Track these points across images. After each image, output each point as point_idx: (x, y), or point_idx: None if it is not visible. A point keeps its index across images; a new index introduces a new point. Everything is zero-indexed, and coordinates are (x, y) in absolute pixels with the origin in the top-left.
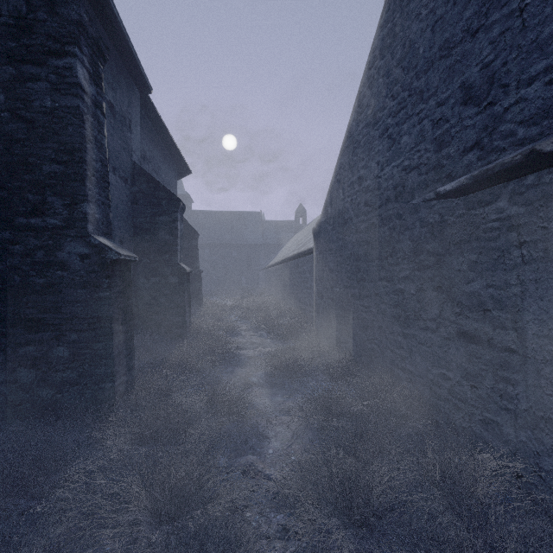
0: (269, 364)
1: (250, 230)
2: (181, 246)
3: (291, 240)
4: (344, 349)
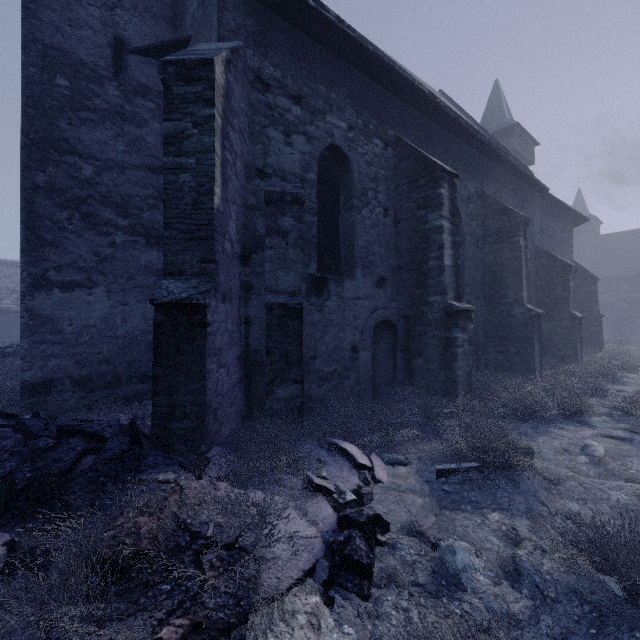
0: None
1: None
2: (572, 298)
3: None
4: None
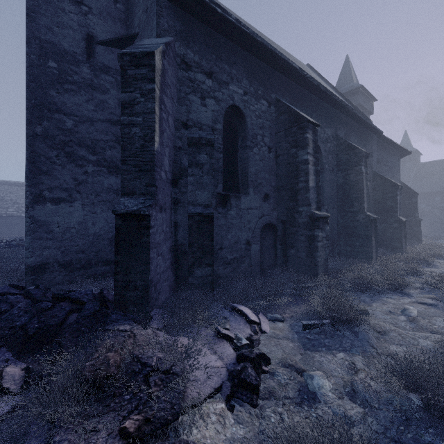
0: None
1: None
2: (399, 208)
3: None
4: None
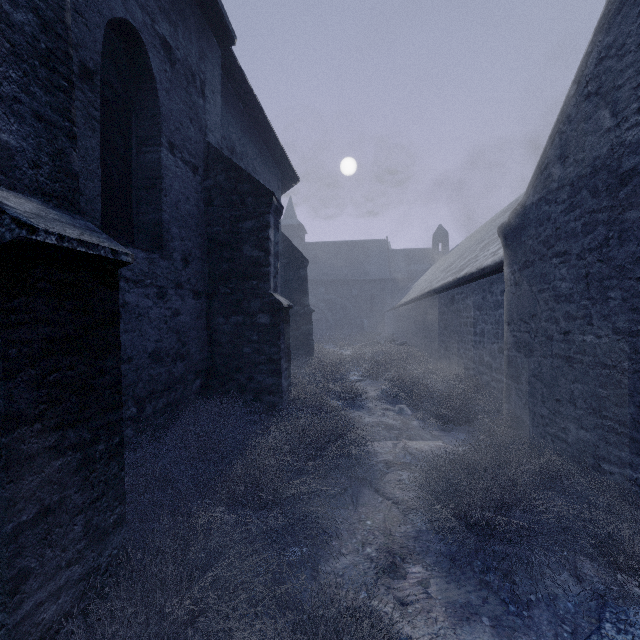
0: (435, 498)
1: (373, 262)
2: (275, 268)
3: (429, 271)
4: (634, 488)
